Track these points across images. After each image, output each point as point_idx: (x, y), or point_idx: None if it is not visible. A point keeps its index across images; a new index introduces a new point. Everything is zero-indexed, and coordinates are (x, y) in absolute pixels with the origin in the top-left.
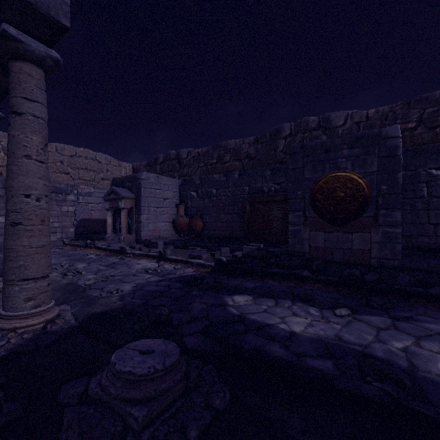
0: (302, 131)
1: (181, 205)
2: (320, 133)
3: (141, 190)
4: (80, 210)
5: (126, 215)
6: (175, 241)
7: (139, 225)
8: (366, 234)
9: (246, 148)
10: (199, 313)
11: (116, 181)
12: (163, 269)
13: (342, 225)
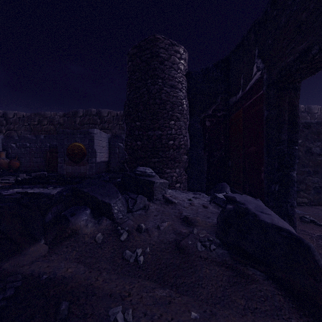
0: (89, 115)
1: (3, 152)
2: (97, 118)
3: None
4: None
5: None
6: None
7: None
8: (85, 166)
9: (58, 119)
10: None
11: None
12: None
13: (78, 163)
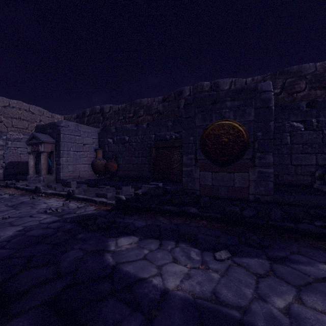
0: (199, 93)
1: (100, 150)
2: None
3: (61, 136)
4: (9, 153)
5: (46, 158)
6: (89, 181)
7: (58, 167)
8: (245, 174)
9: (156, 105)
10: (68, 265)
11: (39, 128)
12: (65, 208)
13: (226, 166)
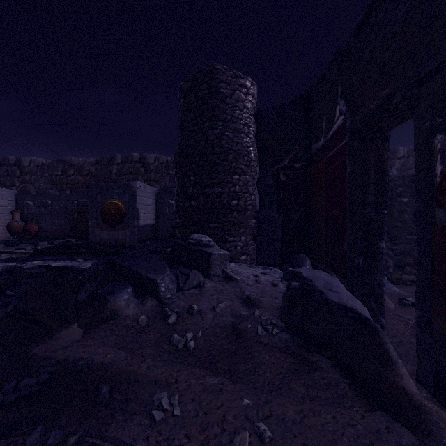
0: (129, 162)
1: (17, 212)
2: (140, 166)
3: None
4: None
5: None
6: (7, 241)
7: None
8: (125, 231)
9: (88, 167)
10: None
11: None
12: None
13: (115, 227)
